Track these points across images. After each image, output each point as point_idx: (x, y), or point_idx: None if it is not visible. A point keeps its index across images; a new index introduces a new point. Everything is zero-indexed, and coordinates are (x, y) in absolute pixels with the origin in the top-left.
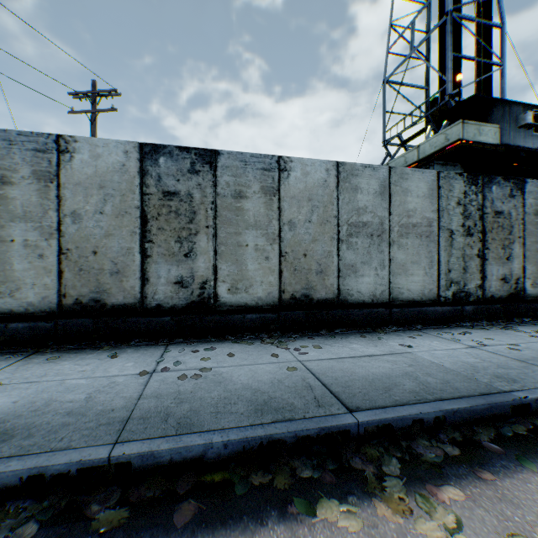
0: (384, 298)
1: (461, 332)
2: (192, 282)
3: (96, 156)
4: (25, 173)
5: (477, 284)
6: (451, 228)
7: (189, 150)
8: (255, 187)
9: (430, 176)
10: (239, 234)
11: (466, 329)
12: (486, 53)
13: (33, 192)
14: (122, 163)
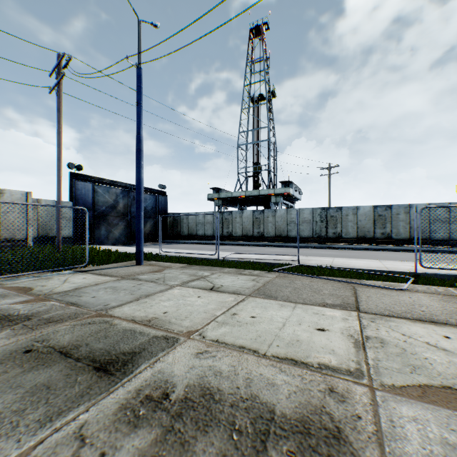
0: (446, 239)
1: None
2: (385, 233)
3: (363, 209)
4: (350, 214)
5: None
6: None
7: (384, 205)
8: (402, 212)
9: None
10: (397, 223)
11: None
12: None
13: (352, 217)
14: (369, 210)
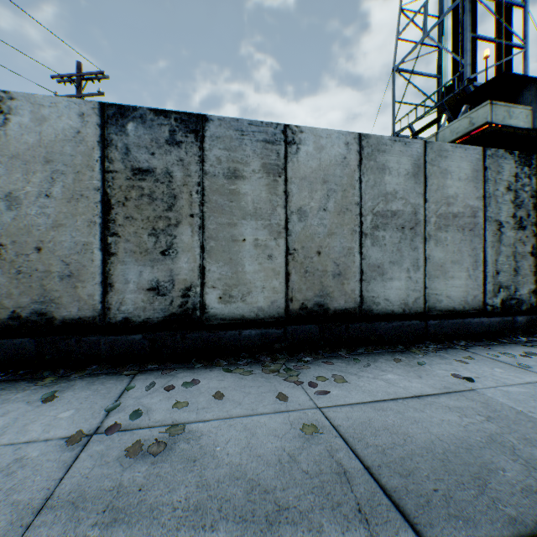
0: (418, 308)
1: (522, 353)
2: (172, 287)
3: (40, 120)
4: None
5: (530, 289)
6: (500, 219)
7: (167, 114)
8: (255, 165)
9: (474, 153)
10: (234, 225)
11: (524, 346)
12: (505, 36)
13: None
14: (76, 129)
